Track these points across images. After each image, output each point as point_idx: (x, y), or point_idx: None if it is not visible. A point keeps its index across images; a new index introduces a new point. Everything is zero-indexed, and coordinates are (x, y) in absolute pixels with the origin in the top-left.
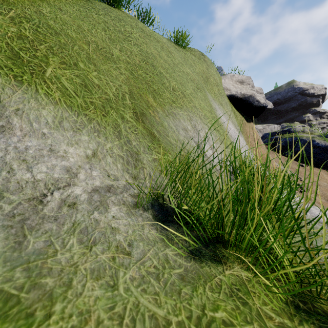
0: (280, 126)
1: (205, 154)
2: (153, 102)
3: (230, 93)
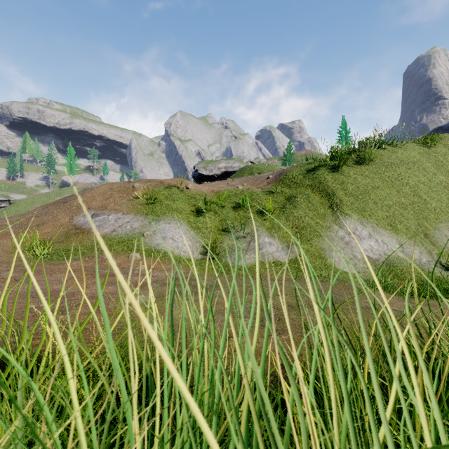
0: None
1: None
2: (427, 225)
3: None
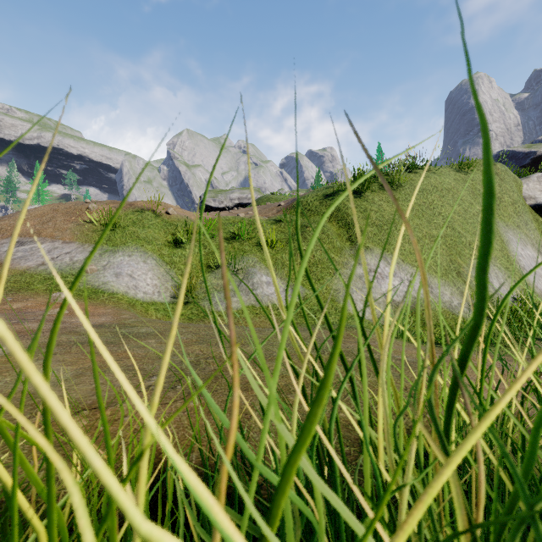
0: None
1: (494, 289)
2: (461, 262)
3: (535, 202)
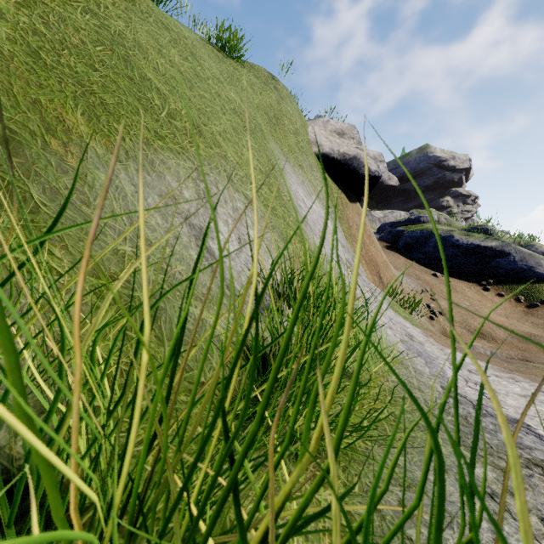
0: (408, 214)
1: (213, 251)
2: (81, 126)
3: (321, 150)
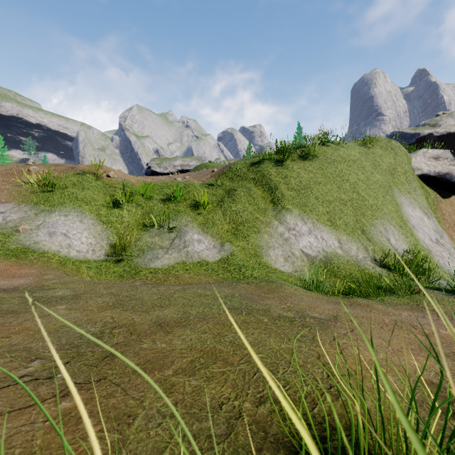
0: None
1: (391, 244)
2: (364, 221)
3: (421, 172)
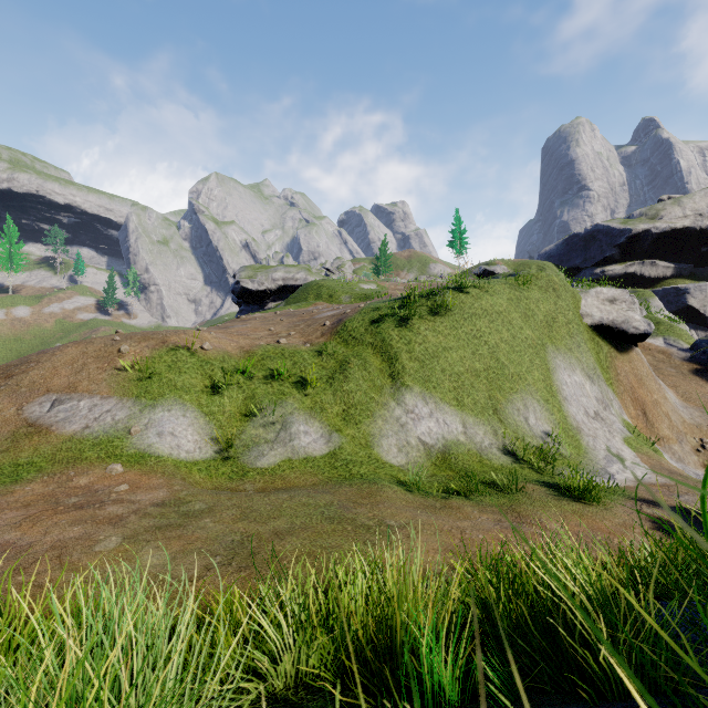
0: None
1: (529, 424)
2: (500, 397)
3: (591, 320)
